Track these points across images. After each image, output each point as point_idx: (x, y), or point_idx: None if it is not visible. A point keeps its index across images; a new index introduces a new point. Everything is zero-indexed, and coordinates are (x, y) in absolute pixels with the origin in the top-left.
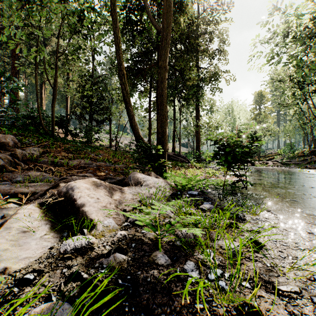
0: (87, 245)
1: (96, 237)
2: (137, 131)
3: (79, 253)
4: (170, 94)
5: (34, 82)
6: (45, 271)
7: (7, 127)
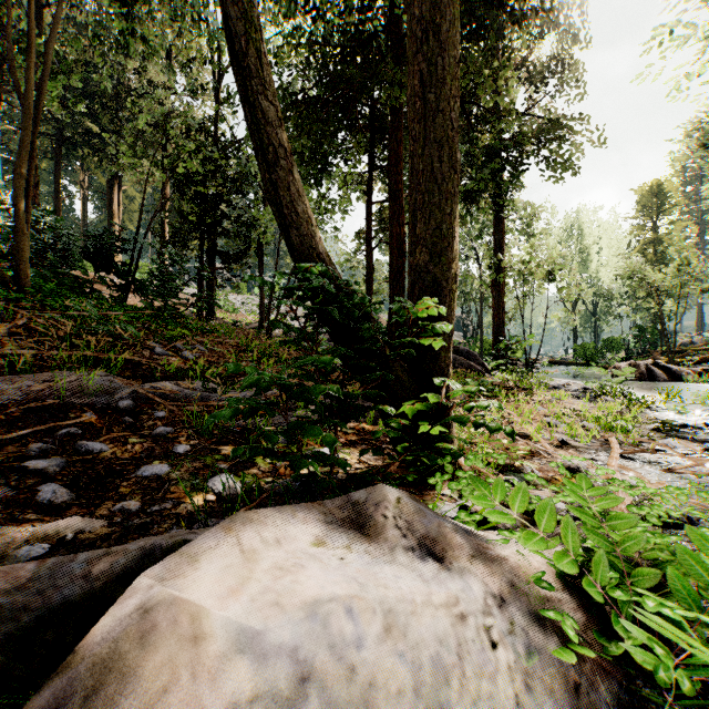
0: None
1: None
2: (303, 230)
3: None
4: None
5: (103, 181)
6: None
7: None
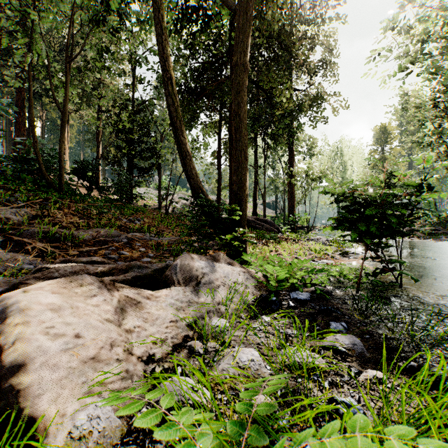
0: None
1: None
2: (195, 179)
3: None
4: (250, 128)
5: (54, 116)
6: None
7: None
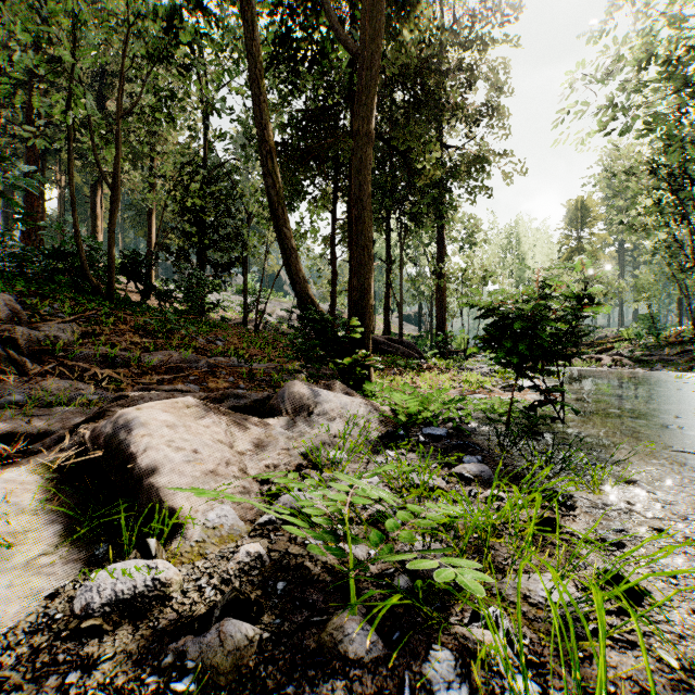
0: (149, 589)
1: (182, 561)
2: (302, 285)
3: (126, 613)
4: (379, 205)
5: (79, 180)
6: (9, 686)
7: (4, 277)
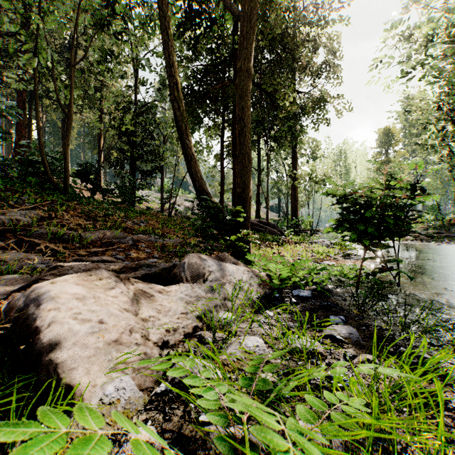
0: None
1: None
2: (200, 182)
3: None
4: (253, 131)
5: (55, 117)
6: None
7: None
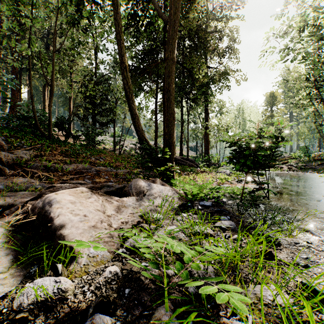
0: (55, 294)
1: (75, 276)
2: (141, 132)
3: (42, 308)
4: (177, 95)
5: (37, 84)
6: None
7: None
